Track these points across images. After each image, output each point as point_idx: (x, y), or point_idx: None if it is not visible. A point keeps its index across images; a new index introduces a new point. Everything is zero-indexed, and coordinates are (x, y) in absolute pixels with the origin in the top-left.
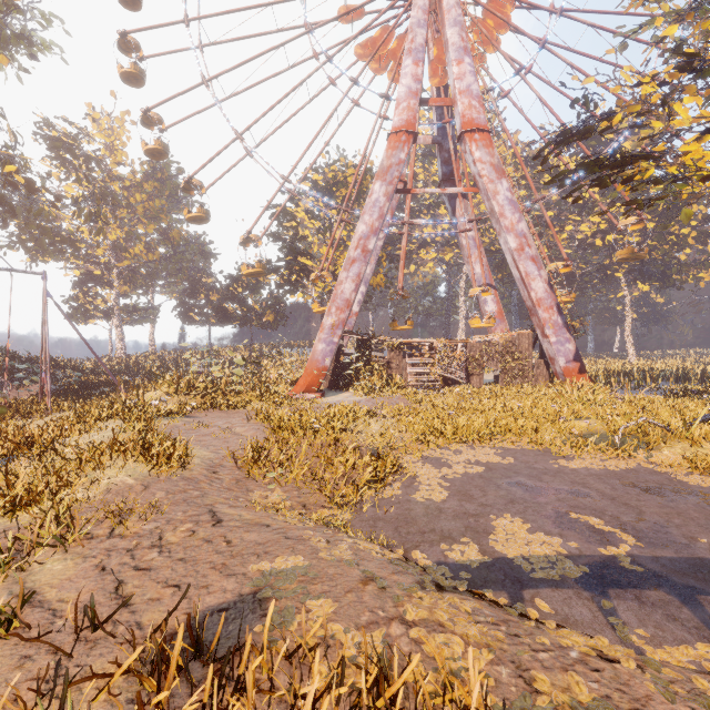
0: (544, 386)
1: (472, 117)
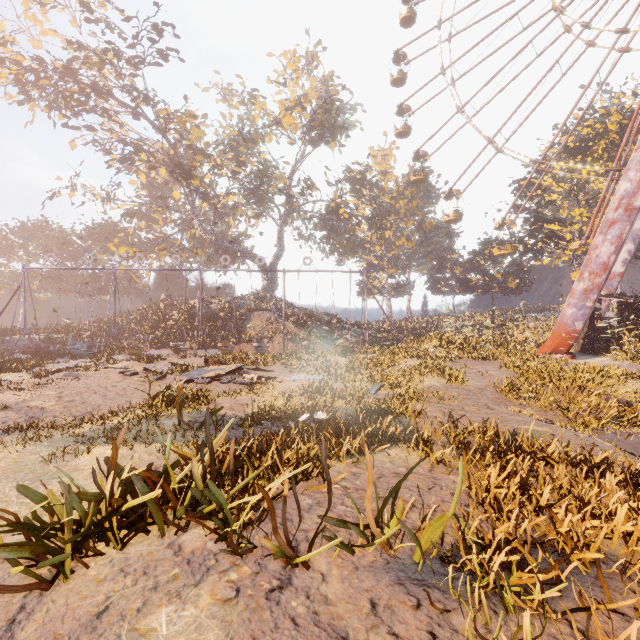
0: None
1: None
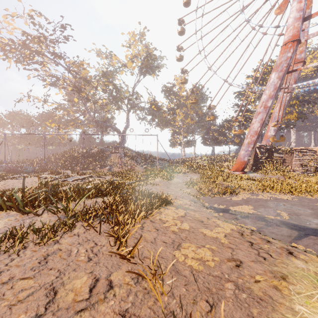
0: None
1: None
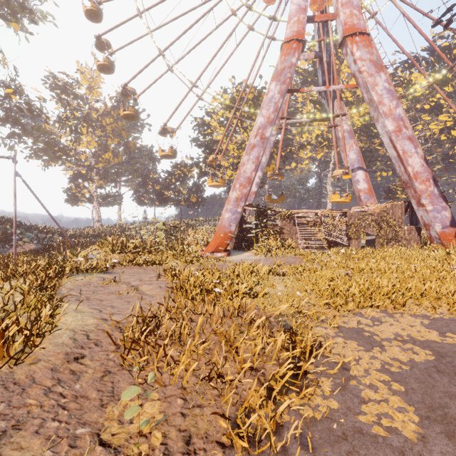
0: (417, 249)
1: (353, 23)
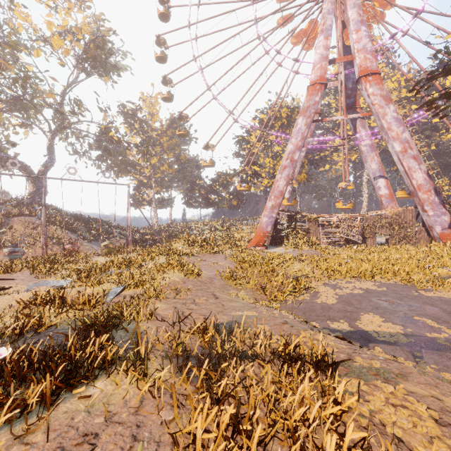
0: (424, 246)
1: (366, 66)
